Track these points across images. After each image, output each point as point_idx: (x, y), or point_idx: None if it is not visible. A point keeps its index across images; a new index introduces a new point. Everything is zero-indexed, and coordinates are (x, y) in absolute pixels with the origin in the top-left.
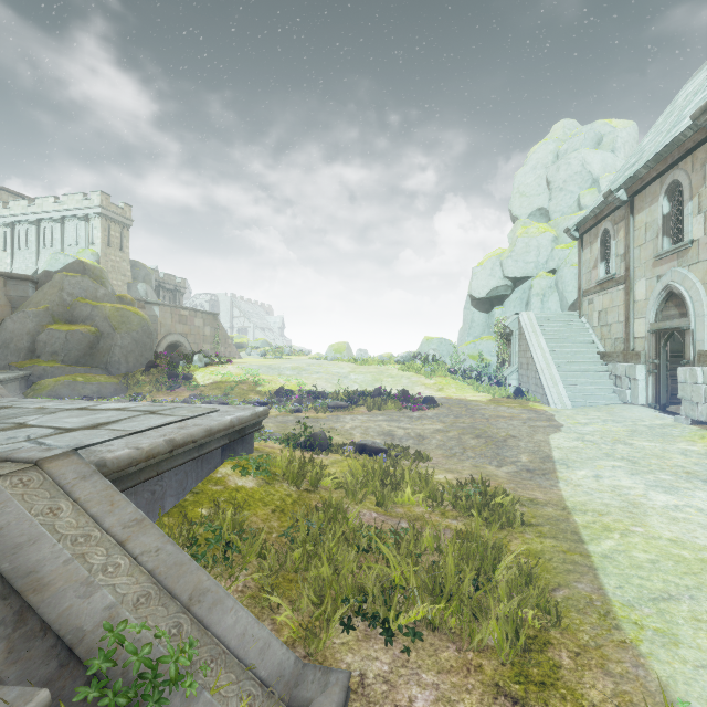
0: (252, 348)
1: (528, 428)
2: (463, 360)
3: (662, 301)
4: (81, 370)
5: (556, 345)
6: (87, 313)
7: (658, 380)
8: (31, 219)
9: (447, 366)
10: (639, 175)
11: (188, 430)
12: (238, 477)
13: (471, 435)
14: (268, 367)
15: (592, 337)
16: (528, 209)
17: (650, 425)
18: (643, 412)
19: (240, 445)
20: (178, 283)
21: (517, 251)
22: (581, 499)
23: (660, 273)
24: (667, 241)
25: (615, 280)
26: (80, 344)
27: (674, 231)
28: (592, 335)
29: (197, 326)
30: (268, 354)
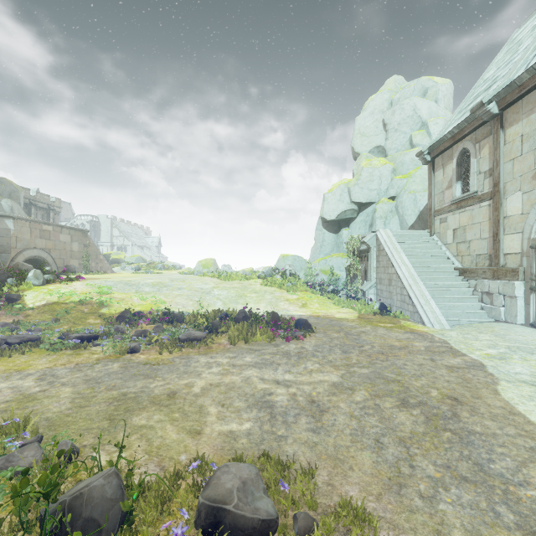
0: (127, 263)
1: (450, 372)
2: (316, 275)
3: None
4: None
5: (416, 261)
6: None
7: None
8: None
9: (301, 279)
10: (518, 82)
11: None
12: None
13: (391, 400)
14: (126, 283)
15: (447, 254)
16: (368, 146)
17: None
18: (532, 334)
19: None
20: (52, 202)
21: (363, 179)
22: None
23: None
24: None
25: (478, 197)
26: None
27: None
28: (446, 252)
29: (62, 242)
30: (142, 268)
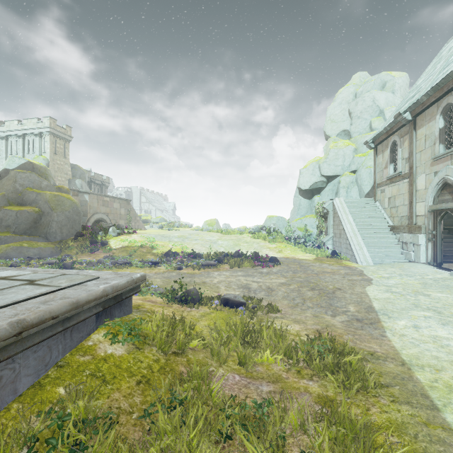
0: (153, 223)
1: (348, 281)
2: (294, 231)
3: (438, 189)
4: (27, 238)
5: (359, 221)
6: (33, 198)
7: (436, 245)
8: (2, 135)
9: (283, 235)
10: (421, 101)
11: (49, 305)
12: (108, 344)
13: (307, 288)
14: (162, 236)
15: (384, 215)
16: (336, 130)
17: (434, 279)
18: (425, 268)
19: (117, 309)
20: (104, 179)
21: (330, 158)
22: (413, 352)
23: (436, 170)
24: (442, 147)
25: (402, 175)
26: (27, 220)
27: (447, 140)
28: (384, 214)
29: (115, 208)
30: (164, 226)
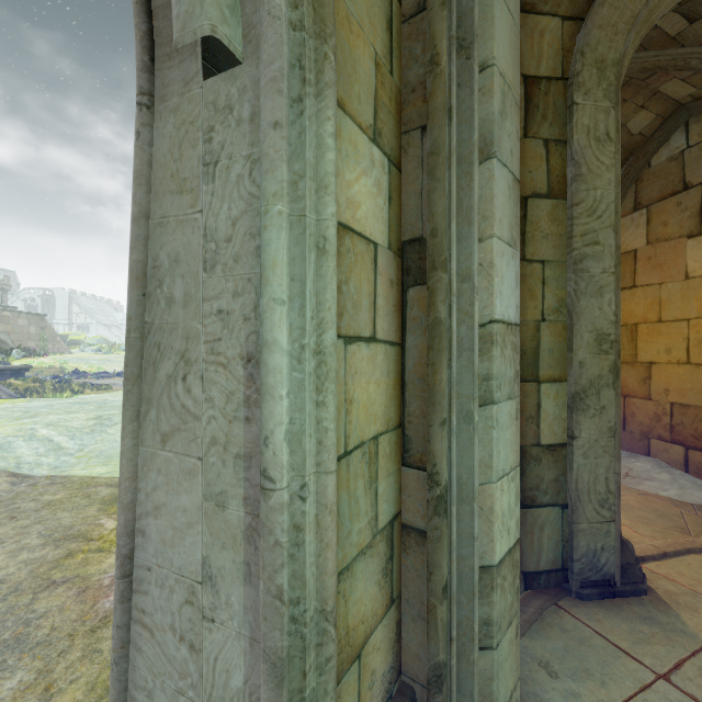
0: (88, 345)
1: None
2: None
3: None
4: None
5: None
6: None
7: None
8: None
9: None
10: None
11: None
12: (16, 381)
13: None
14: (80, 359)
15: None
16: None
17: None
18: None
19: (19, 376)
20: (1, 280)
21: None
22: None
23: None
24: None
25: None
26: None
27: None
28: None
29: (21, 325)
30: (104, 350)
